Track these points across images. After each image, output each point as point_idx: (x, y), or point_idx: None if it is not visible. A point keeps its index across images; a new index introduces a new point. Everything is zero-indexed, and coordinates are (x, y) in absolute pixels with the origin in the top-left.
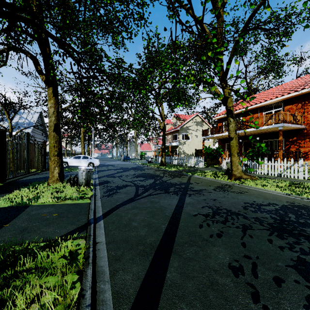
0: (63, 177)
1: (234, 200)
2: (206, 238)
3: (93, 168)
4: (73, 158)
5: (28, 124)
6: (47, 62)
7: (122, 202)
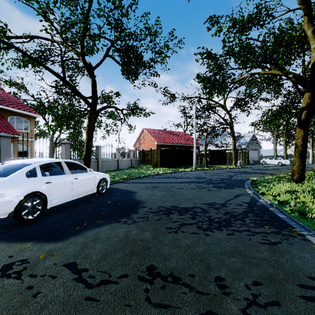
0: (235, 164)
1: (259, 171)
2: (229, 170)
3: (275, 165)
4: (271, 159)
5: (245, 143)
6: (232, 129)
7: (236, 169)
